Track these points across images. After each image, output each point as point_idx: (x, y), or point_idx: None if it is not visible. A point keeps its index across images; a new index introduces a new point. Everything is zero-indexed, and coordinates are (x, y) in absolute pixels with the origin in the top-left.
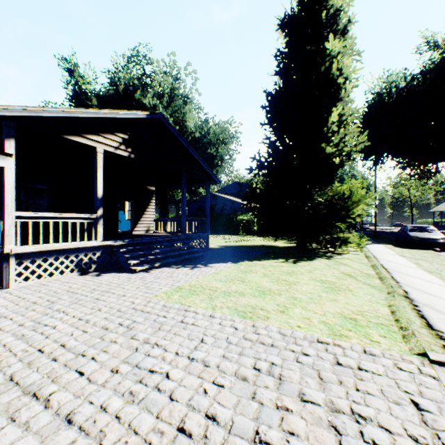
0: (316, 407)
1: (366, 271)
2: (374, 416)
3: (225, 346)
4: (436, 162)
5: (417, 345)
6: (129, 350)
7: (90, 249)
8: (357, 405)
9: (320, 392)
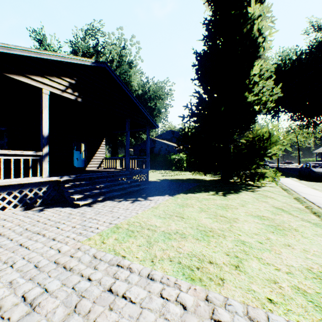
0: None
1: (294, 205)
2: None
3: None
4: (320, 115)
5: None
6: None
7: (36, 185)
8: None
9: None
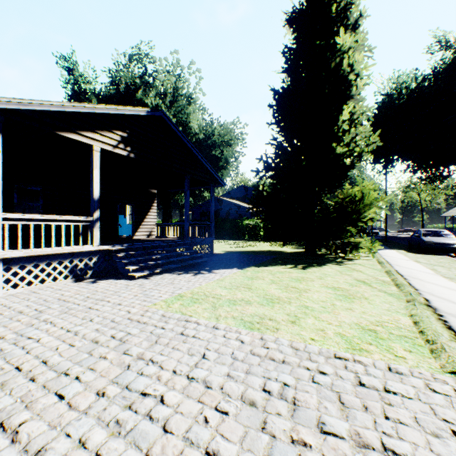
0: (339, 440)
1: (381, 277)
2: (411, 453)
3: (230, 363)
4: (448, 165)
5: (449, 361)
6: (120, 368)
7: (86, 254)
8: (388, 439)
9: (342, 421)
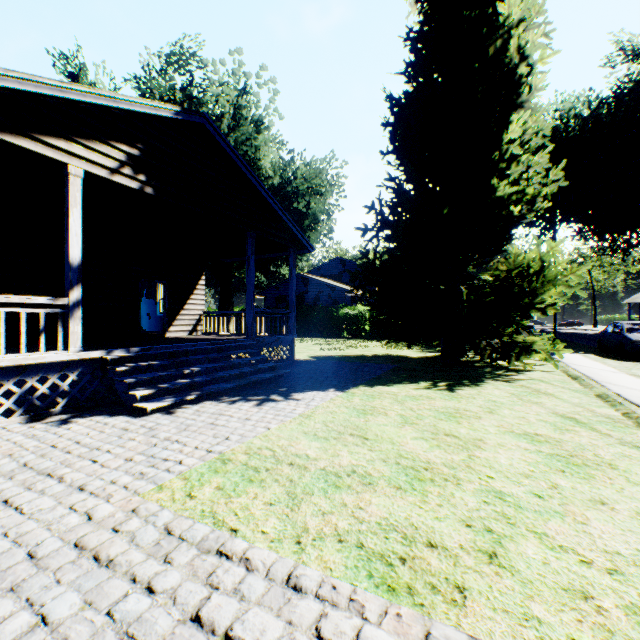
0: None
1: (599, 409)
2: None
3: None
4: (639, 228)
5: None
6: None
7: (54, 369)
8: None
9: None
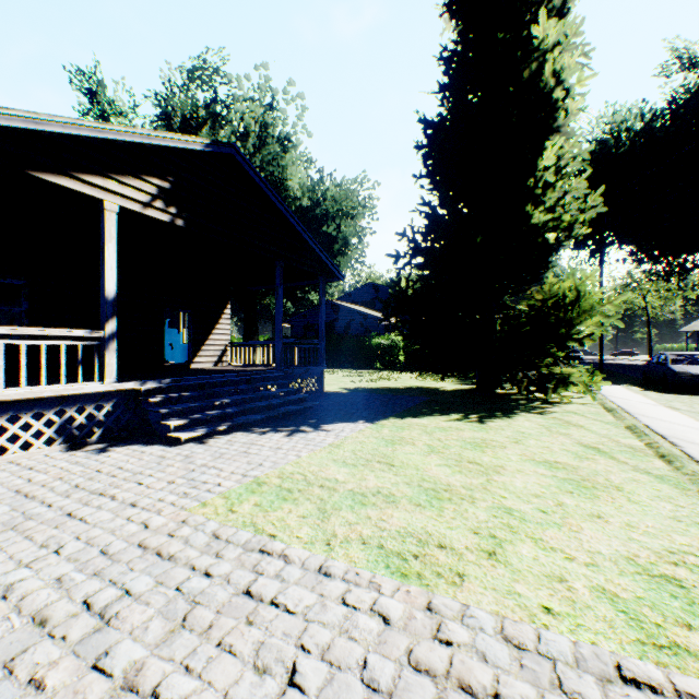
0: None
1: (624, 440)
2: None
3: None
4: (695, 251)
5: None
6: None
7: (90, 399)
8: None
9: None
